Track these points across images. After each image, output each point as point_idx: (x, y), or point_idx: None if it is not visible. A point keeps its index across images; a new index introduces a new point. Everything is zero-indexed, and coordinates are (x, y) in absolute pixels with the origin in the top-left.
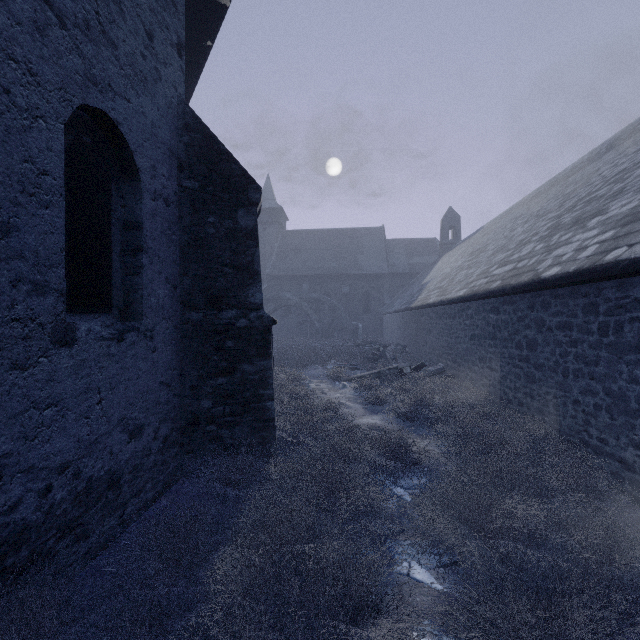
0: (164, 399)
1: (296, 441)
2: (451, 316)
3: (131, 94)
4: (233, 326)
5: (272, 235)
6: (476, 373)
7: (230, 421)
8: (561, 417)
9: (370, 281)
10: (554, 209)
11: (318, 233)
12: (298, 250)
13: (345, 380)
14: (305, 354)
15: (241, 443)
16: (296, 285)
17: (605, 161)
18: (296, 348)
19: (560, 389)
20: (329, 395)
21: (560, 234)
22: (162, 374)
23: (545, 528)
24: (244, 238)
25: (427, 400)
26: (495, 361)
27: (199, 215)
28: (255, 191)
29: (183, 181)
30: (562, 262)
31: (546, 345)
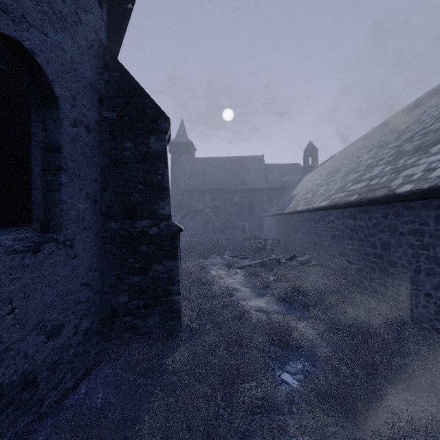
0: (85, 298)
1: (199, 327)
2: (315, 220)
3: (49, 29)
4: (146, 233)
5: (185, 161)
6: (336, 264)
7: (143, 313)
8: (413, 306)
9: (254, 193)
10: (393, 141)
11: (217, 160)
12: (203, 172)
13: (237, 267)
14: (208, 246)
15: (153, 331)
16: (202, 196)
17: (429, 106)
18: (201, 241)
19: (412, 283)
20: (225, 280)
21: (405, 159)
22: (83, 276)
23: (433, 435)
24: (155, 160)
25: (301, 287)
26: (352, 256)
27: (117, 141)
28: (164, 121)
29: (103, 112)
30: (414, 180)
31: (399, 247)
